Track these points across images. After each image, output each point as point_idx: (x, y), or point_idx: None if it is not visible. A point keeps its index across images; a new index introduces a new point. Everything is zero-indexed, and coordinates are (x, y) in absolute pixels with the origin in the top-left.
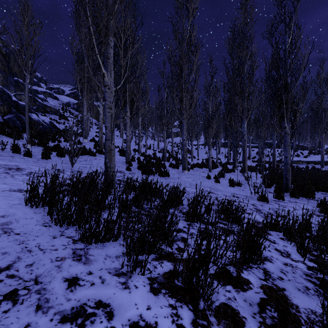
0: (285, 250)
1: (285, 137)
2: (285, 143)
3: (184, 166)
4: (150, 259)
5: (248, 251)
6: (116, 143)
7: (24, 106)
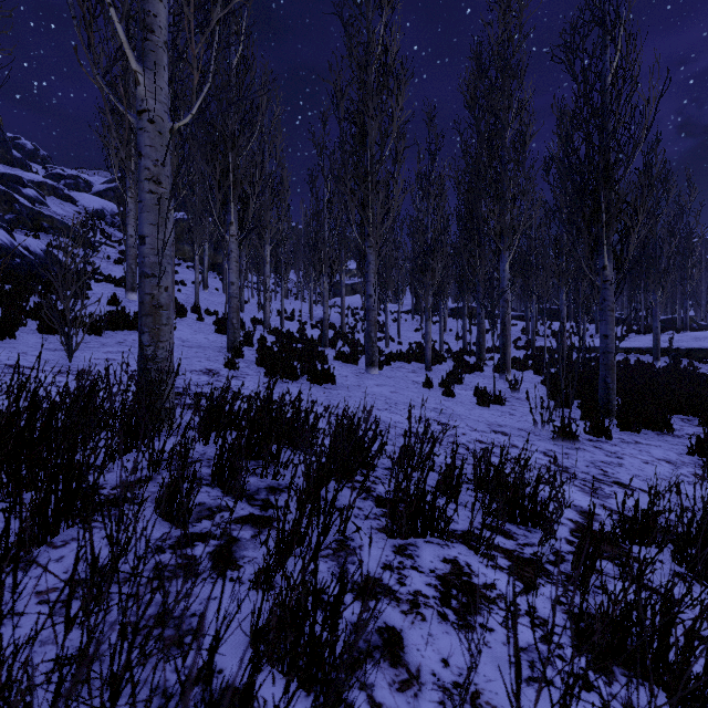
0: None
1: (604, 290)
2: (603, 303)
3: (371, 357)
4: None
5: None
6: (212, 306)
7: None
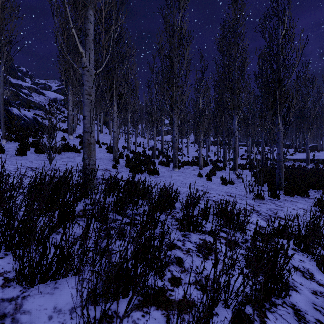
0: (304, 267)
1: (278, 134)
2: (278, 140)
3: (175, 163)
4: (129, 308)
5: (270, 281)
6: (105, 140)
7: (4, 100)
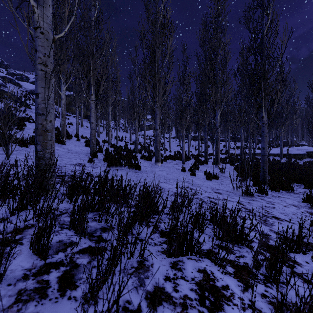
0: None
1: (263, 127)
2: (262, 133)
3: (157, 158)
4: None
5: None
6: (85, 134)
7: None
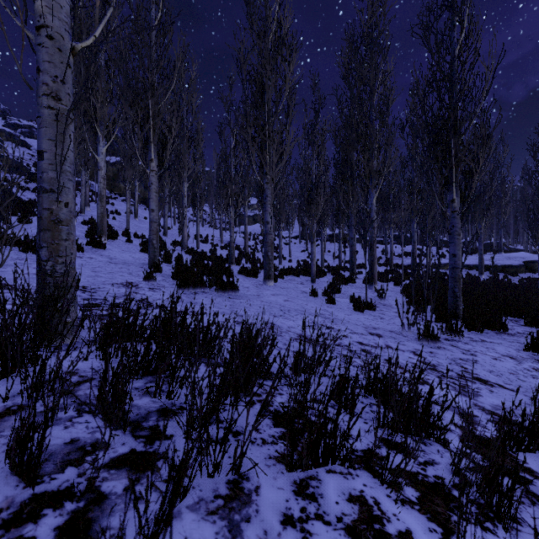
0: None
1: (453, 219)
2: (452, 229)
3: (268, 272)
4: None
5: None
6: (141, 231)
7: None
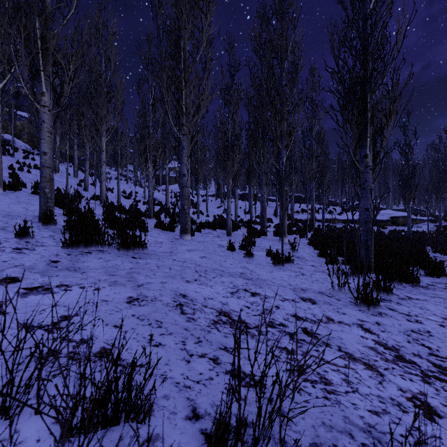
0: None
1: (366, 174)
2: (365, 184)
3: (185, 226)
4: None
5: None
6: (59, 185)
7: None
